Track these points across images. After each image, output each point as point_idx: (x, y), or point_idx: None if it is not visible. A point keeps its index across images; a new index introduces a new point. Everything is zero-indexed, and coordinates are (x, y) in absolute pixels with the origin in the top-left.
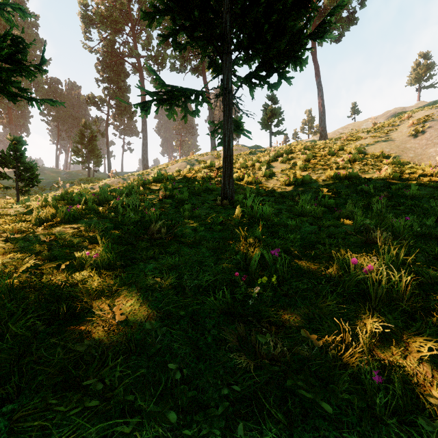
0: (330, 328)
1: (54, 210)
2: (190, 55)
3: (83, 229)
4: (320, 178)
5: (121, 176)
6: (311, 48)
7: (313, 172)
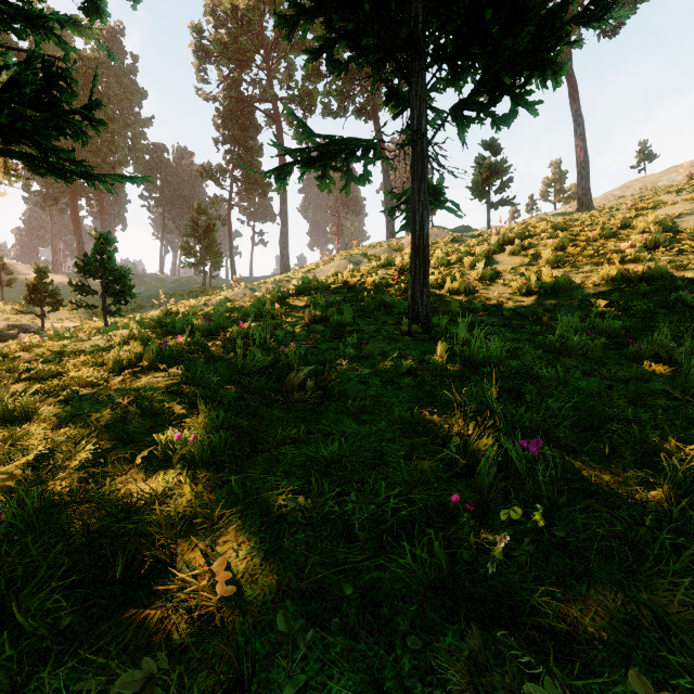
0: (690, 652)
1: (141, 347)
2: (354, 89)
3: (183, 380)
4: (589, 281)
5: (248, 285)
6: (577, 43)
7: (574, 270)
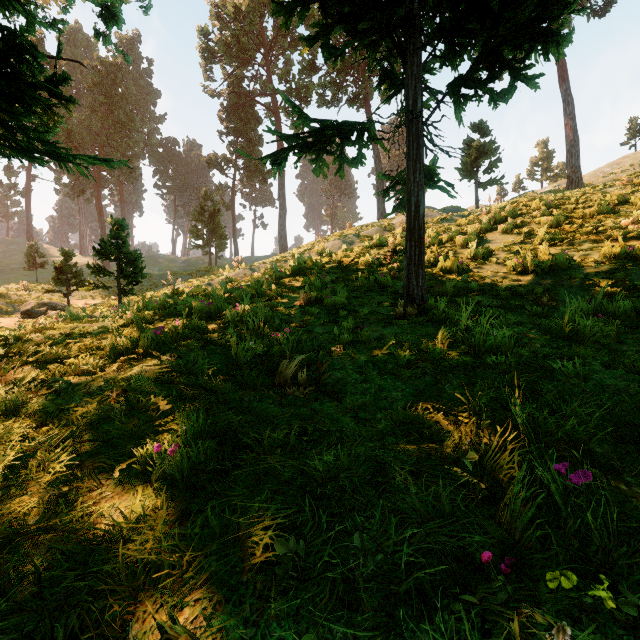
0: None
1: (139, 333)
2: (346, 80)
3: (177, 368)
4: (589, 260)
5: (248, 266)
6: (586, 9)
7: (572, 248)
